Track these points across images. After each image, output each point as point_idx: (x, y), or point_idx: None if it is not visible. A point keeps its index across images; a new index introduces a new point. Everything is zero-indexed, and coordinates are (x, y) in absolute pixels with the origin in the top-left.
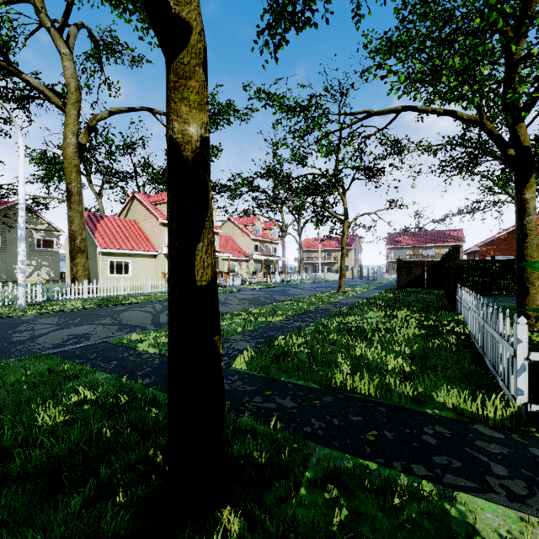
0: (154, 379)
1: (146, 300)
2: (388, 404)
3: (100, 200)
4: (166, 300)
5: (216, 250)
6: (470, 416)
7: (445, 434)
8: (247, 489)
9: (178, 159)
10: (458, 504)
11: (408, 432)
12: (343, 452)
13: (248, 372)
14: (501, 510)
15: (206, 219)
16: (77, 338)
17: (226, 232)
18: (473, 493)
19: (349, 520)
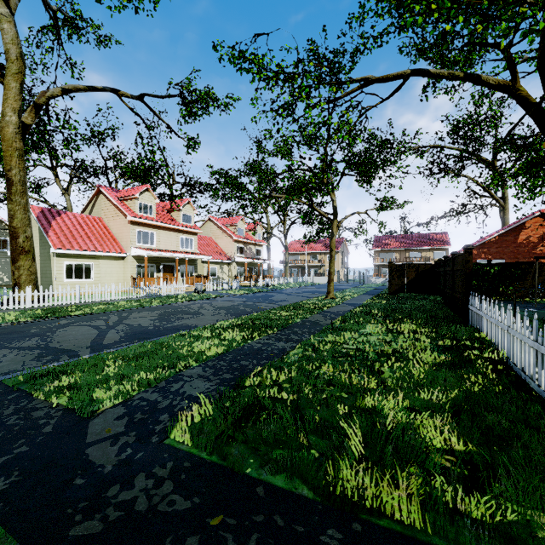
0: (13, 480)
1: (102, 310)
2: None
3: (68, 196)
4: (128, 309)
5: (194, 252)
6: None
7: None
8: None
9: None
10: None
11: None
12: None
13: (191, 453)
14: None
15: None
16: None
17: (207, 233)
18: None
19: None
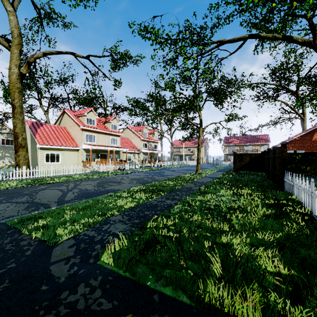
0: (4, 286)
1: (65, 180)
2: None
3: (47, 115)
4: (80, 180)
5: (118, 146)
6: None
7: None
8: None
9: None
10: None
11: None
12: None
13: (113, 270)
14: None
15: None
16: None
17: (126, 135)
18: None
19: None
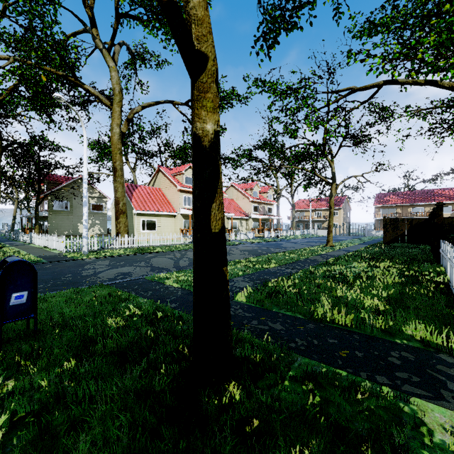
0: (178, 304)
1: (168, 249)
2: (362, 333)
3: (134, 173)
4: (183, 250)
5: None
6: (436, 347)
7: (409, 358)
8: (246, 374)
9: (200, 147)
10: (411, 405)
11: (376, 354)
12: (319, 362)
13: (247, 304)
14: (449, 413)
15: (218, 187)
16: (123, 275)
17: (230, 196)
18: (426, 399)
19: (320, 404)
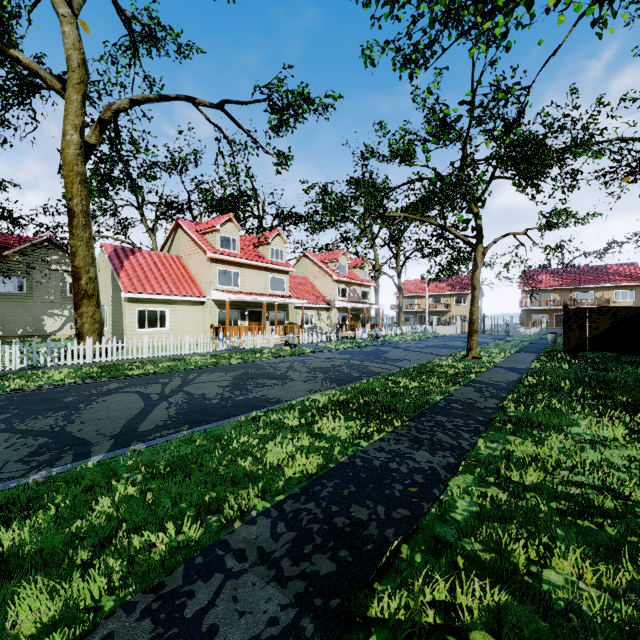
0: None
1: (168, 368)
2: None
3: (154, 237)
4: (200, 368)
5: (285, 295)
6: None
7: None
8: None
9: None
10: None
11: None
12: None
13: None
14: None
15: None
16: None
17: (302, 272)
18: None
19: None
